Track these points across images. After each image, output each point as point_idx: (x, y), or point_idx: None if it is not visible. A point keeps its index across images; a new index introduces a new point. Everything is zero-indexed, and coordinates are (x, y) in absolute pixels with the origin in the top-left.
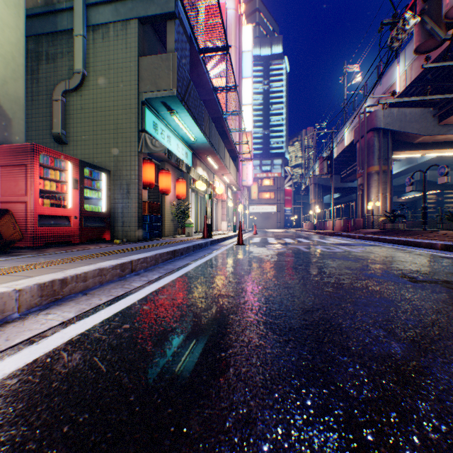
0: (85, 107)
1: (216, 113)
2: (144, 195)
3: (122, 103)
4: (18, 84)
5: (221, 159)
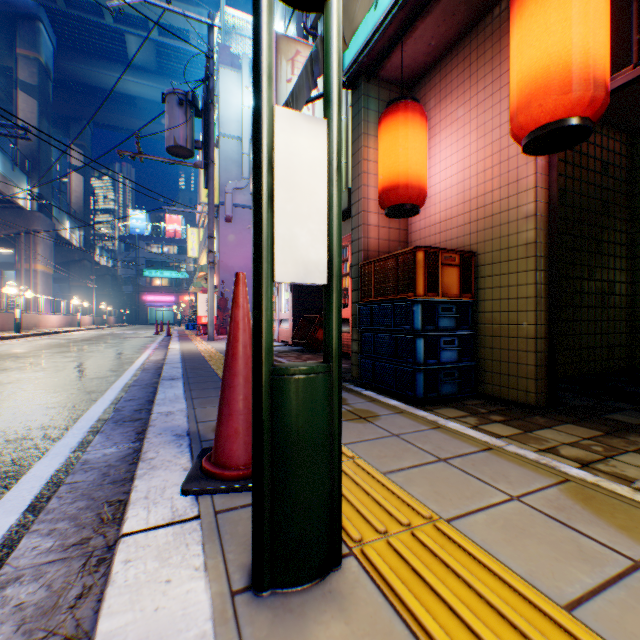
0: None
1: None
2: (500, 211)
3: None
4: None
5: None
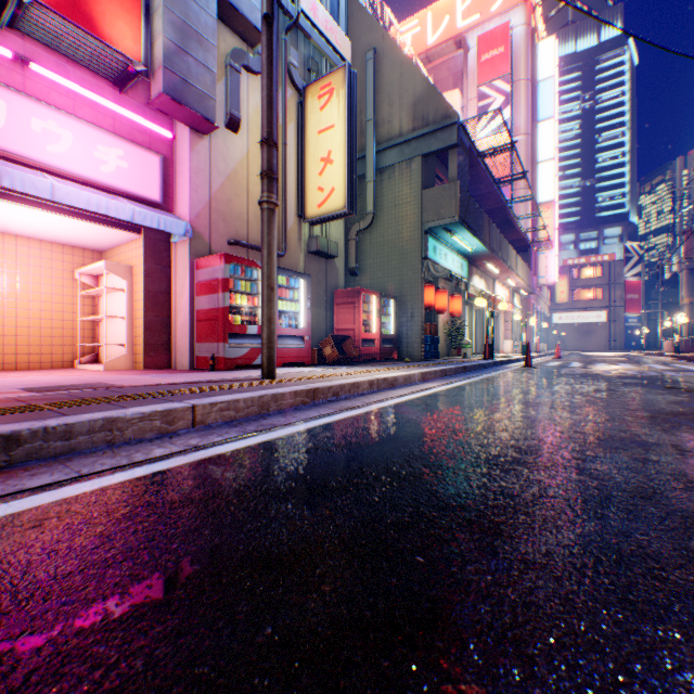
0: (373, 242)
1: (497, 204)
2: None
3: (405, 235)
4: (341, 242)
5: (503, 262)
